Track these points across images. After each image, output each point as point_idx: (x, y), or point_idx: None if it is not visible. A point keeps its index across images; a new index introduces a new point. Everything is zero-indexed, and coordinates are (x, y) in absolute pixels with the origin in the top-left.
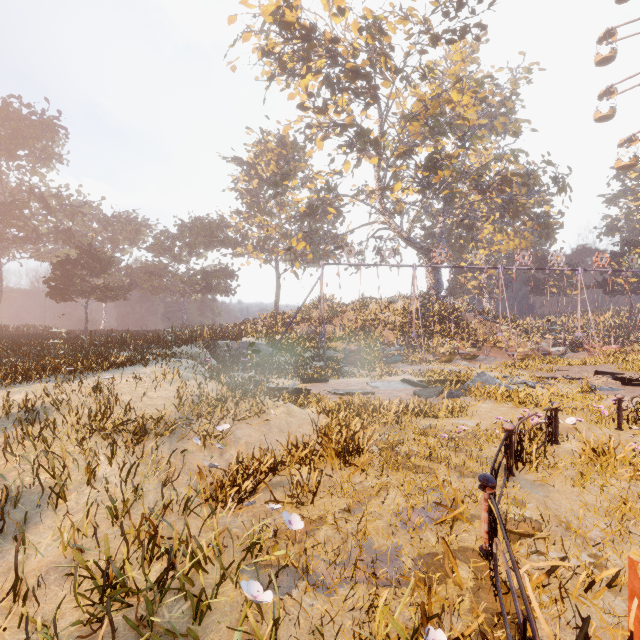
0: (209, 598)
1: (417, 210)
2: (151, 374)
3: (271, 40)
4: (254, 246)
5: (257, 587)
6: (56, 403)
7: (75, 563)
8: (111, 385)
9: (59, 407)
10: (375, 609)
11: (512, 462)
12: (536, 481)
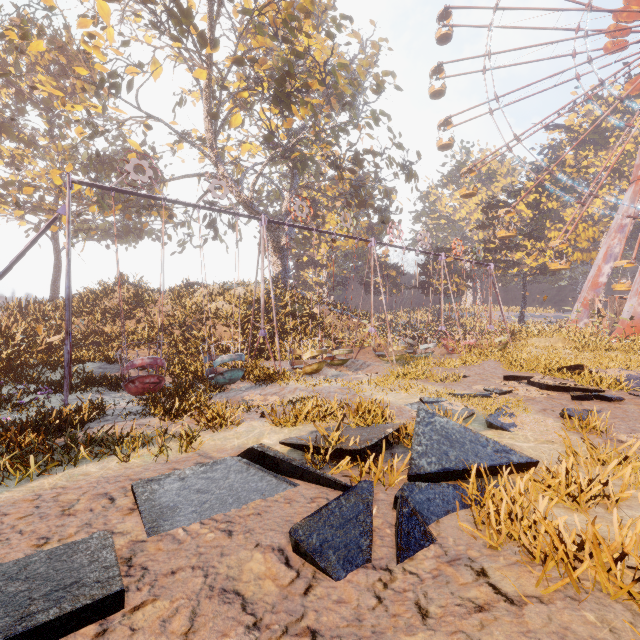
0: None
1: (262, 166)
2: None
3: None
4: None
5: None
6: None
7: None
8: None
9: None
10: None
11: None
12: None
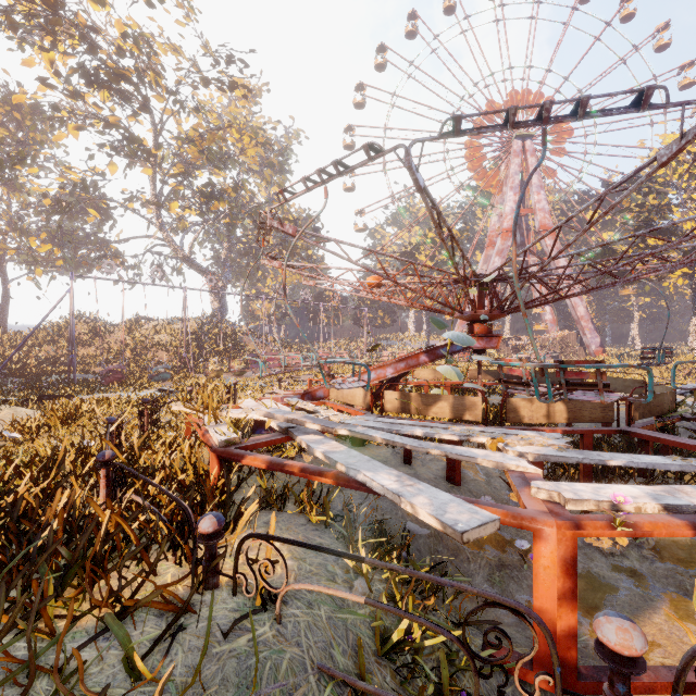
0: None
1: (198, 233)
2: None
3: None
4: None
5: None
6: None
7: None
8: None
9: None
10: None
11: None
12: None
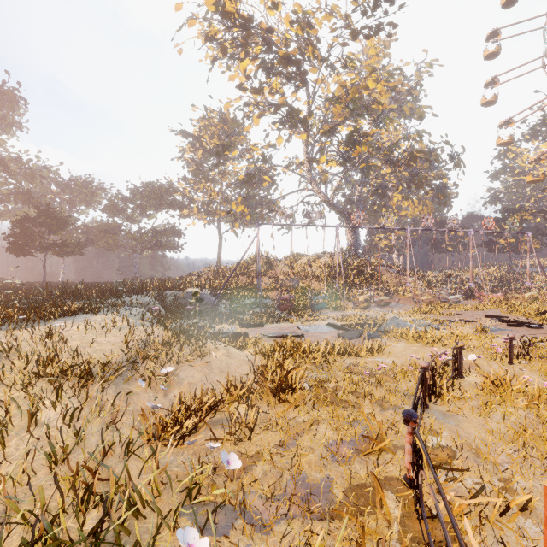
0: (146, 545)
1: (339, 180)
2: (102, 321)
3: (214, 27)
4: (199, 208)
5: (193, 535)
6: (5, 350)
7: (7, 514)
8: (62, 332)
9: (8, 353)
10: (310, 546)
11: (426, 395)
12: (447, 412)
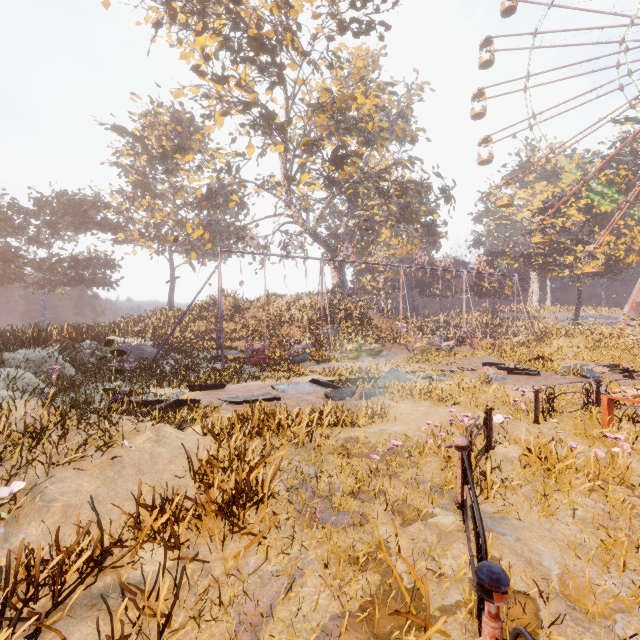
0: None
1: (323, 206)
2: None
3: None
4: (141, 232)
5: None
6: None
7: None
8: None
9: None
10: None
11: None
12: (494, 512)
